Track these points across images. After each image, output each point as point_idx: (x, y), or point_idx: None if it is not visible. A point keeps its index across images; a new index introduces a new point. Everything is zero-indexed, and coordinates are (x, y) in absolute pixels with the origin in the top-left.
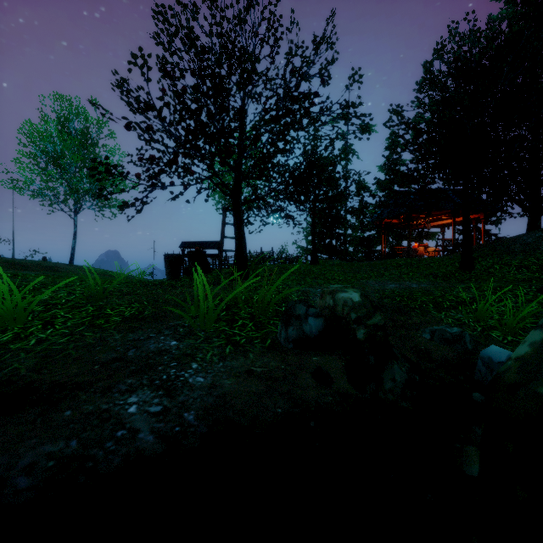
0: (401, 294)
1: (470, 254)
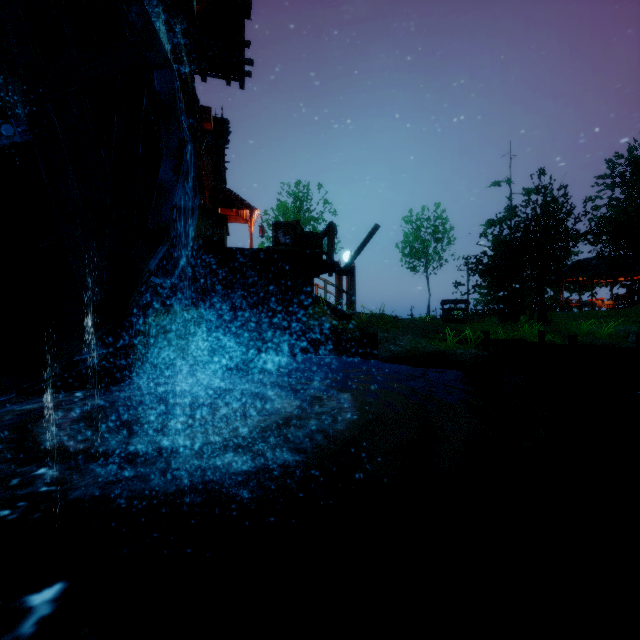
0: None
1: None
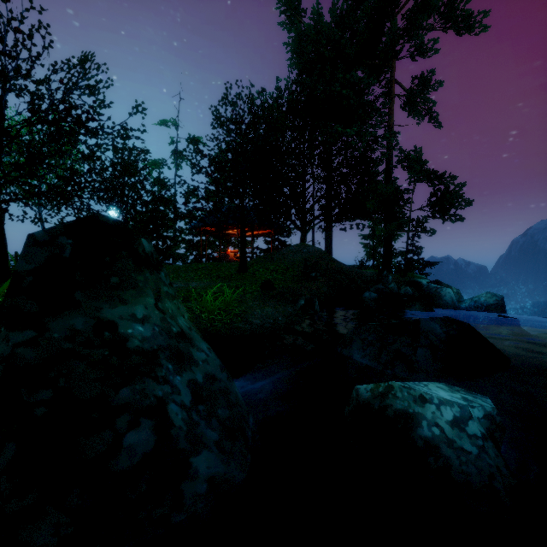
0: None
1: (244, 260)
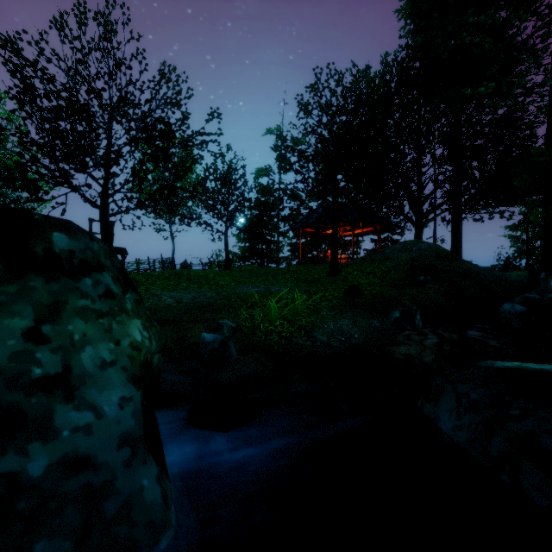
0: (242, 296)
1: (336, 262)
